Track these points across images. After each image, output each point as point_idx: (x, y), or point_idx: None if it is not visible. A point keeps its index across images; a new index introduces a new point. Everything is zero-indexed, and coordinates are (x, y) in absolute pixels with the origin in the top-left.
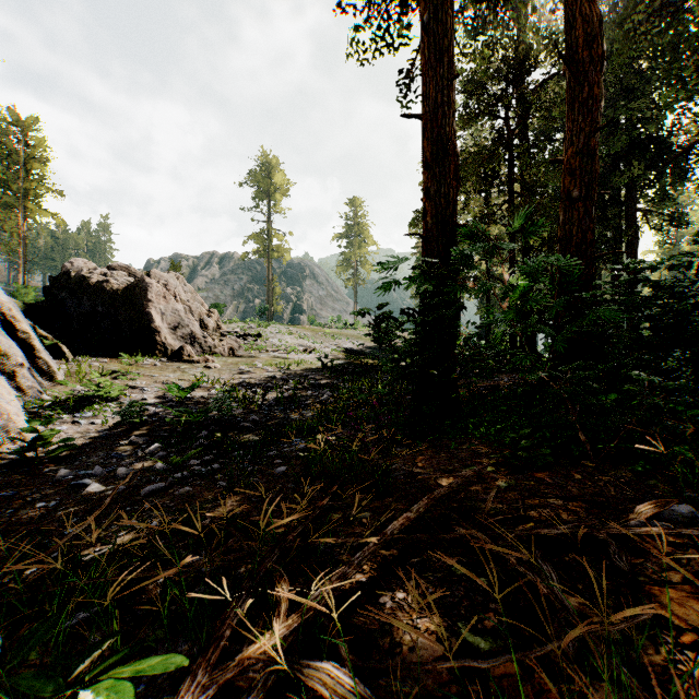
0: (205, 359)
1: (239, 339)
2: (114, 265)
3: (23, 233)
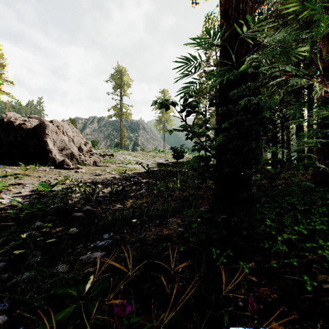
0: (77, 167)
1: (101, 157)
2: (32, 116)
3: None
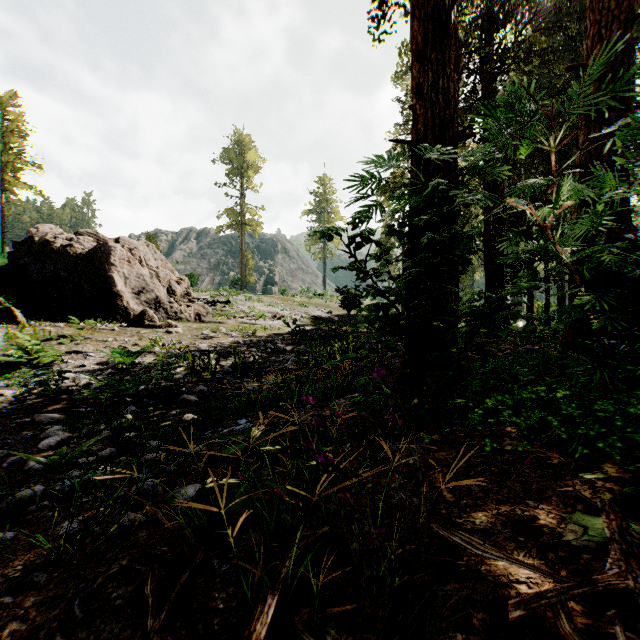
0: (168, 324)
1: (208, 305)
2: (82, 232)
3: (2, 204)
